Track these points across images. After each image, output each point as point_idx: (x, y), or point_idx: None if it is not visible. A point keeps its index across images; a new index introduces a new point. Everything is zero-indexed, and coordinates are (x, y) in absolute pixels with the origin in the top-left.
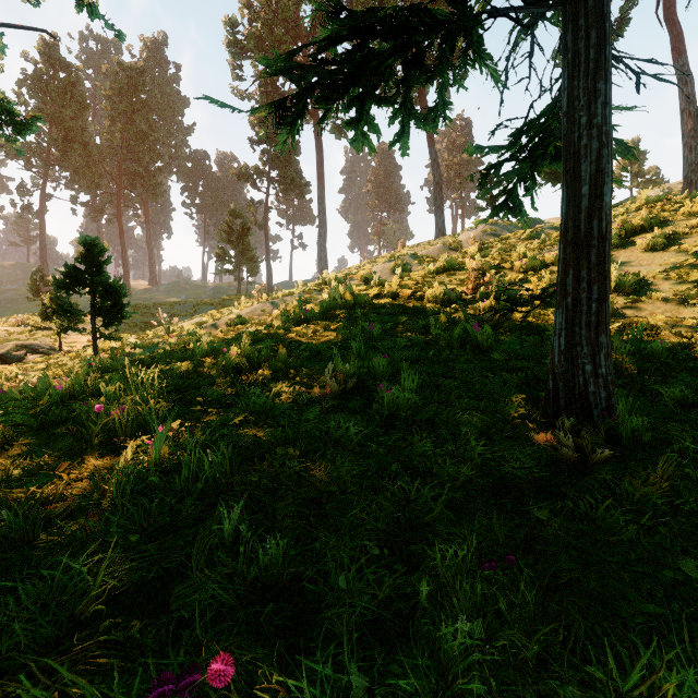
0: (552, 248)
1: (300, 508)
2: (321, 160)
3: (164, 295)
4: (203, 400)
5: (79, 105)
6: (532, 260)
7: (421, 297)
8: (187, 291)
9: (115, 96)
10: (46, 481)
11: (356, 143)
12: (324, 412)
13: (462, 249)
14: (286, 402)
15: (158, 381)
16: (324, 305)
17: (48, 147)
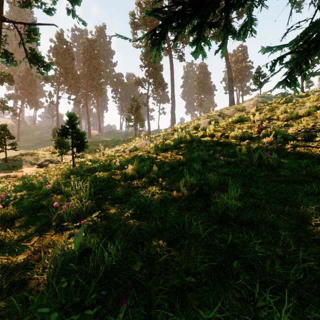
0: (301, 107)
1: (168, 297)
2: (172, 72)
3: (104, 137)
4: (112, 198)
5: (71, 58)
6: (291, 114)
7: (227, 136)
8: (113, 135)
9: (84, 53)
10: (24, 248)
11: (195, 53)
12: (180, 209)
13: (245, 110)
14: (157, 200)
15: (89, 187)
16: (175, 141)
17: (59, 77)
